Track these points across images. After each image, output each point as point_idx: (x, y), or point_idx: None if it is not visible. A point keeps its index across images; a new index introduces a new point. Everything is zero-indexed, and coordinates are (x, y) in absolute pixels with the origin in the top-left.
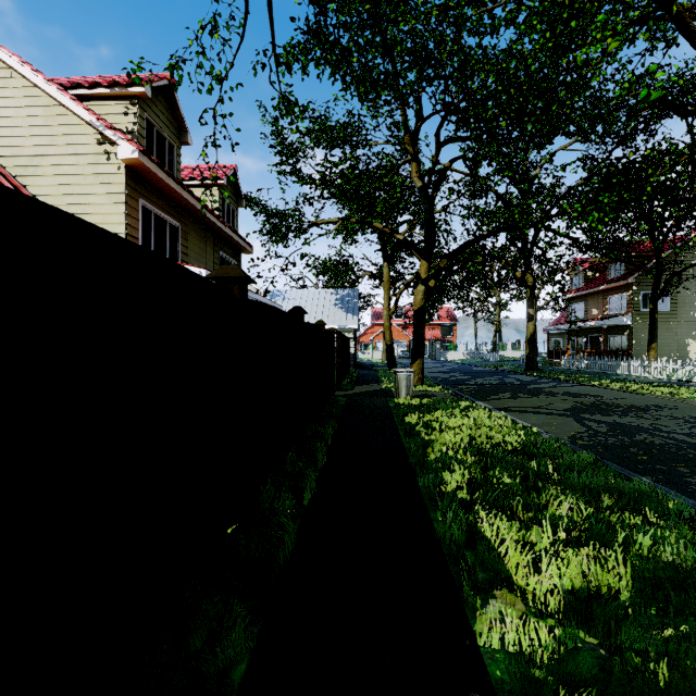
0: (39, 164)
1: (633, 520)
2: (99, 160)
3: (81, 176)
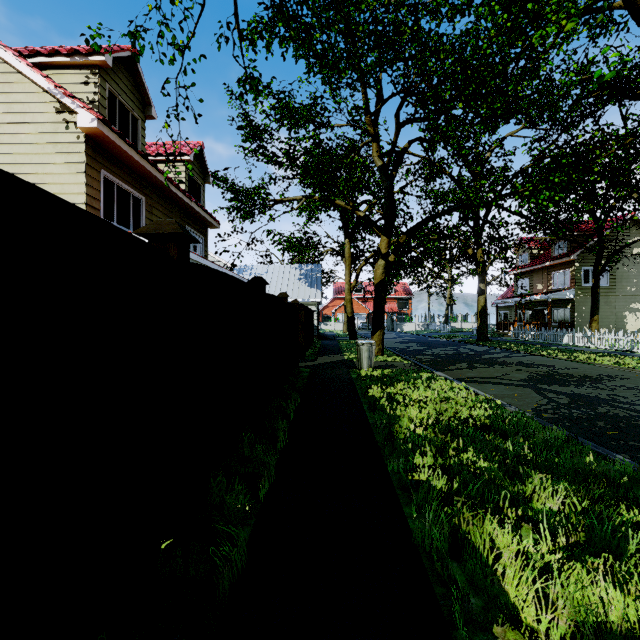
0: None
1: (632, 514)
2: (58, 129)
3: (38, 145)
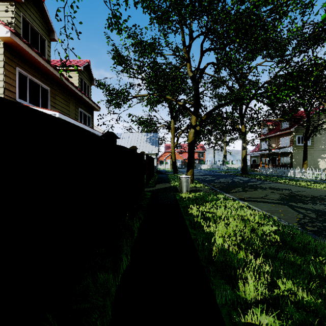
0: None
1: None
2: None
3: None
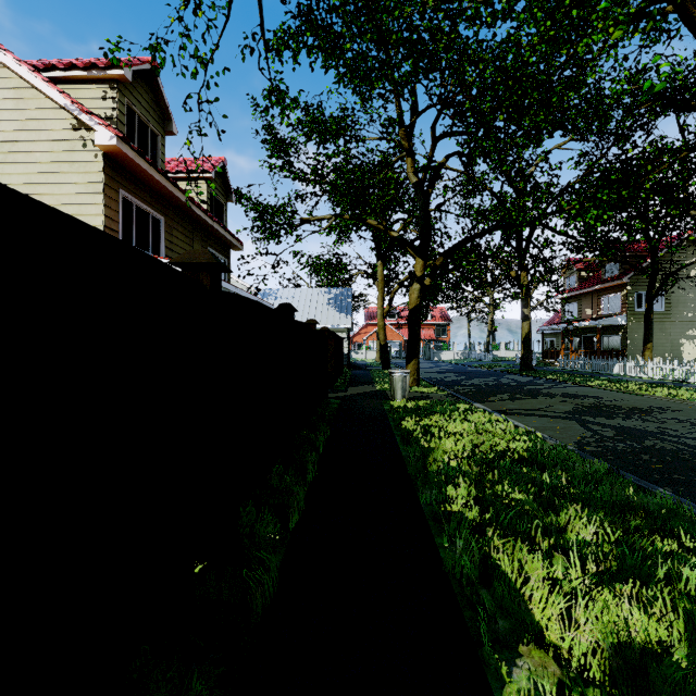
0: (9, 151)
1: (666, 545)
2: (74, 147)
3: (54, 164)
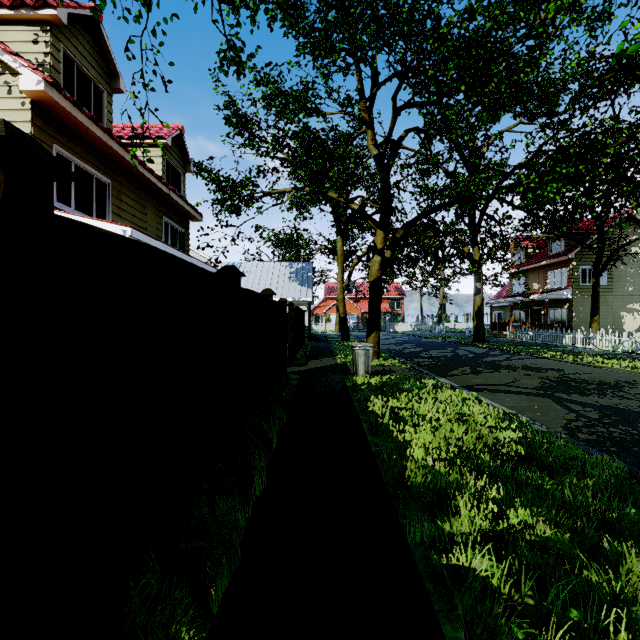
0: None
1: None
2: None
3: None
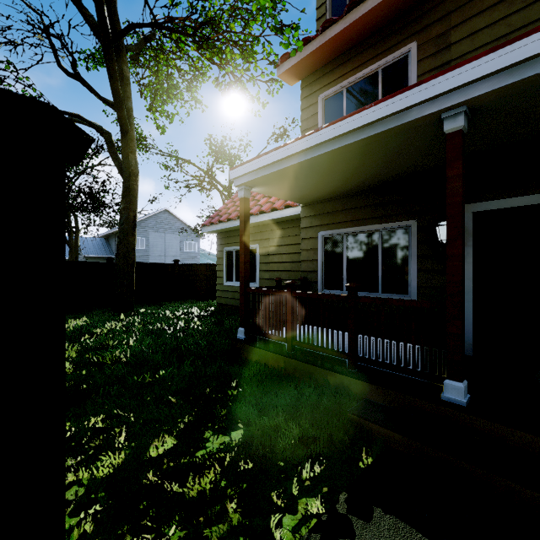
0: None
1: None
2: None
3: None
